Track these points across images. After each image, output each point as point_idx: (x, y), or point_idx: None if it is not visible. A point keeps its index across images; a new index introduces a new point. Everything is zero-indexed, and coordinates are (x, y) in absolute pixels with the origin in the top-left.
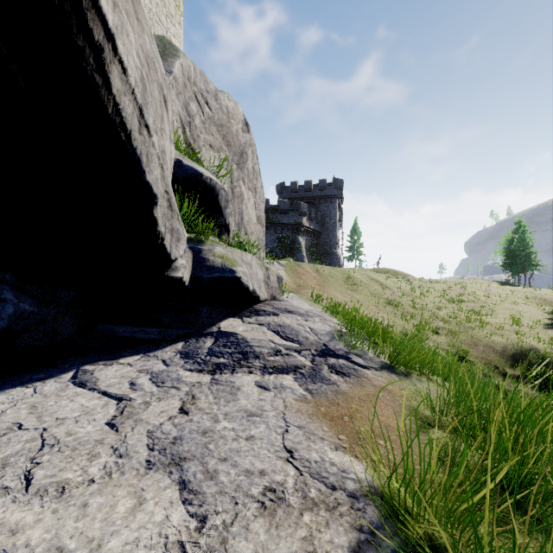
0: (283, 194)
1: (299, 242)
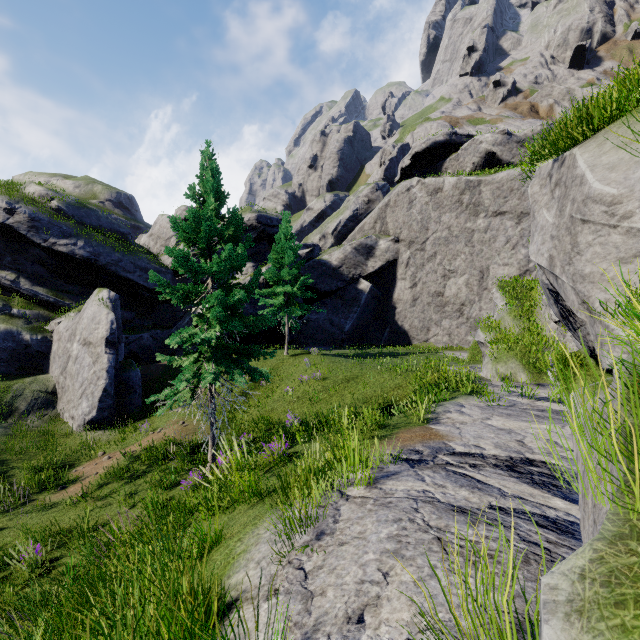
0: None
1: None
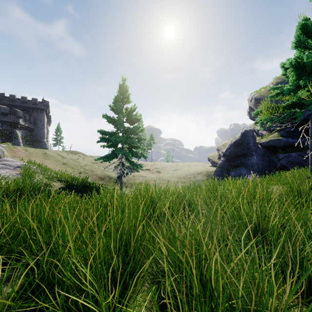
0: (3, 101)
1: (16, 133)
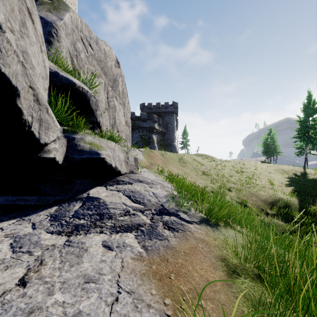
0: (144, 110)
1: (153, 138)
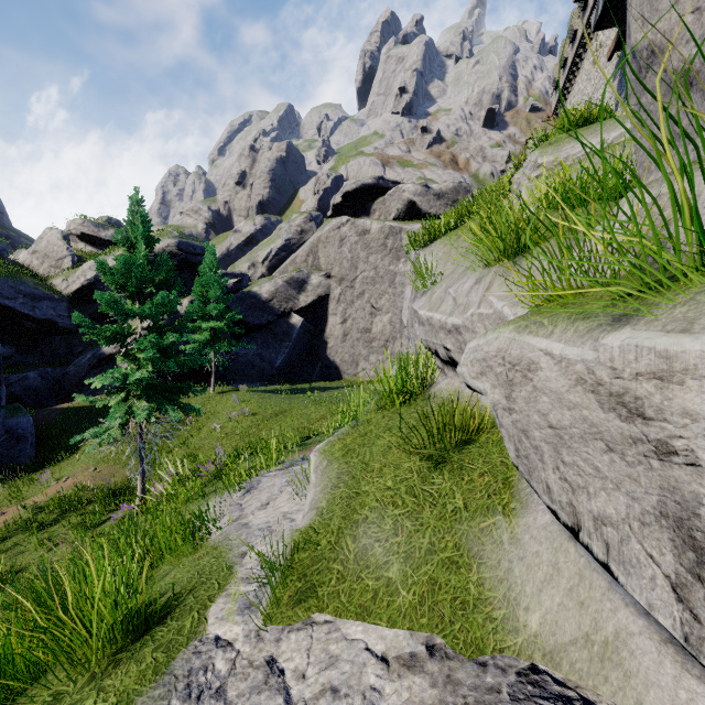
0: None
1: None
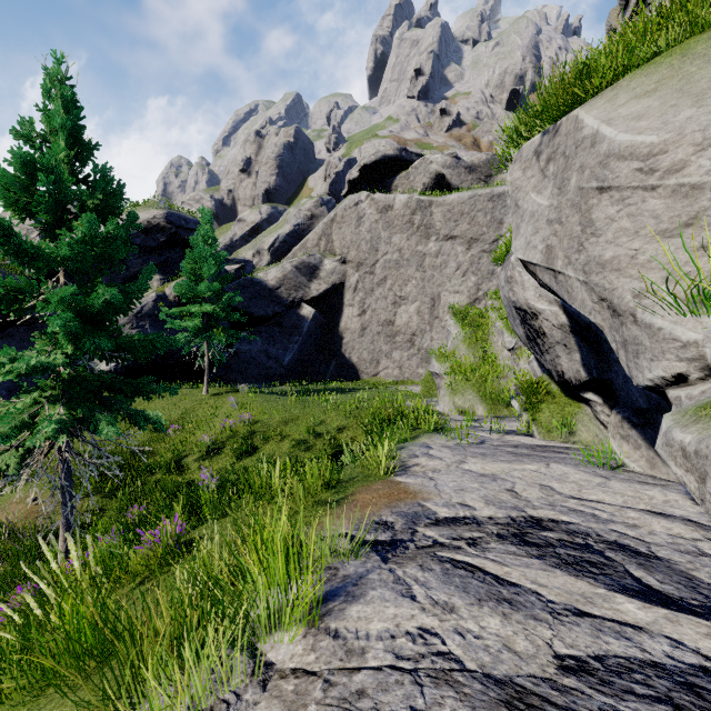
0: None
1: None
